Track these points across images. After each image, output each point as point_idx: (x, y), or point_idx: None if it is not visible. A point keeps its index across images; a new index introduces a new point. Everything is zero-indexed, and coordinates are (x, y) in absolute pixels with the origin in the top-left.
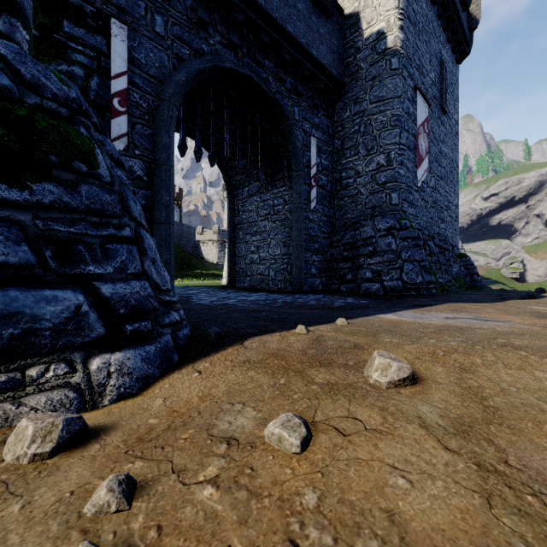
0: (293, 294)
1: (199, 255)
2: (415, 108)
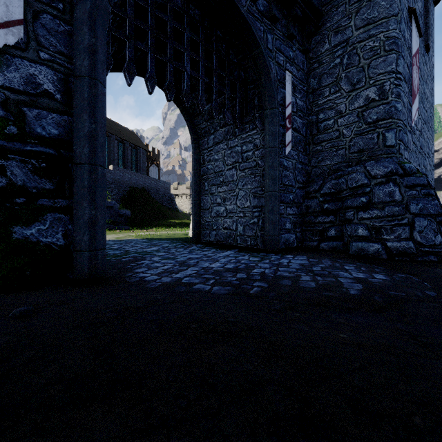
0: (267, 254)
1: (173, 207)
2: (409, 34)
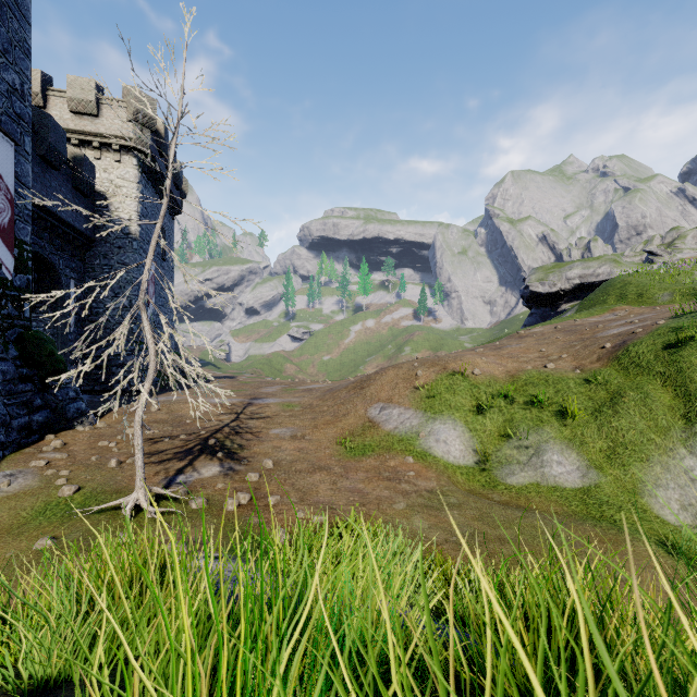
0: None
1: None
2: None
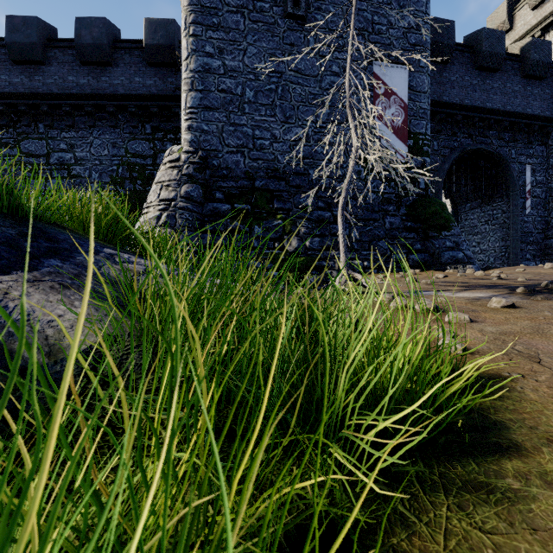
0: None
1: None
2: None
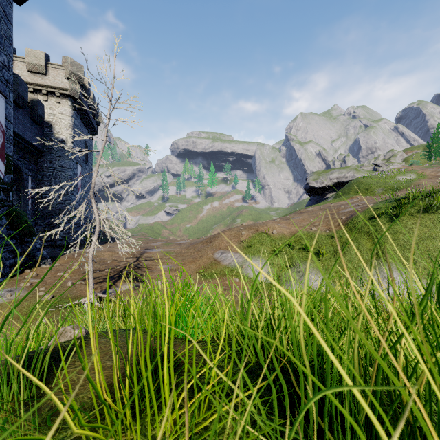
0: None
1: None
2: (77, 170)
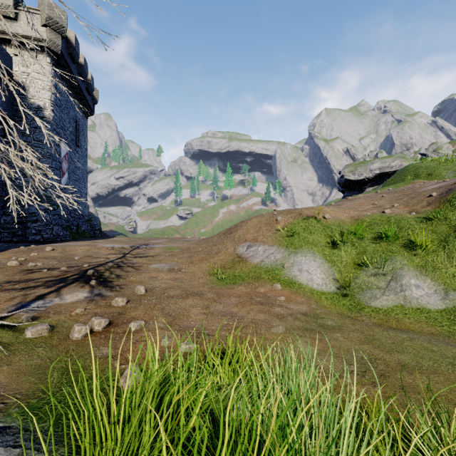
0: None
1: None
2: (61, 148)
